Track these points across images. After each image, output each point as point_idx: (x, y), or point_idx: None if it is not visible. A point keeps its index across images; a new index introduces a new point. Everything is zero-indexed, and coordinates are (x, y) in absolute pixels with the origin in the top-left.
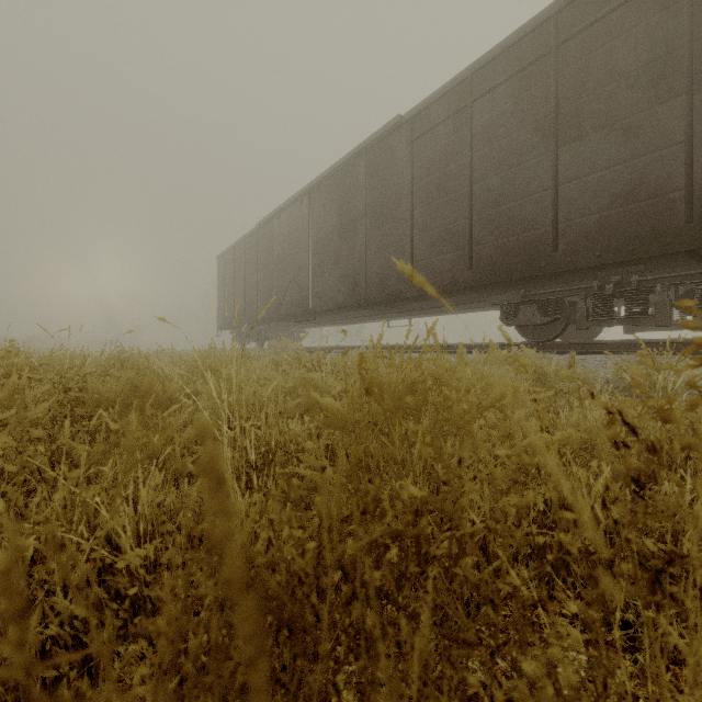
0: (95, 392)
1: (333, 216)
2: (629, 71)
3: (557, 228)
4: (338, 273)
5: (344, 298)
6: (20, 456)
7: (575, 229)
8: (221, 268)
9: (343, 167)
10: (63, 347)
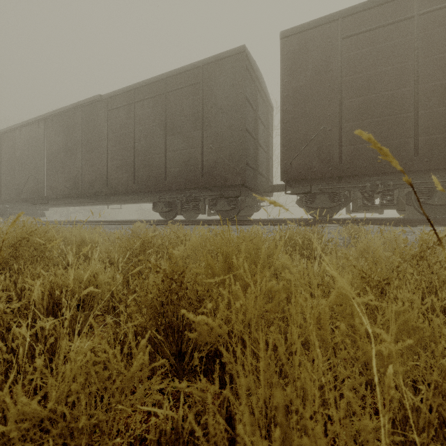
0: None
1: (62, 140)
2: (187, 114)
3: (166, 171)
4: (65, 176)
5: (69, 192)
6: None
7: (172, 173)
8: None
9: (68, 111)
10: None
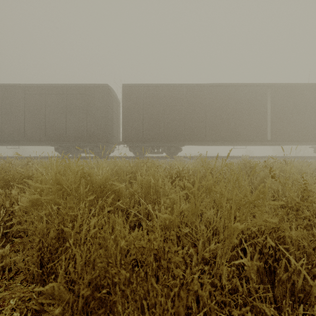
0: None
1: None
2: (79, 107)
3: (66, 132)
4: None
5: None
6: None
7: (70, 133)
8: None
9: None
10: None
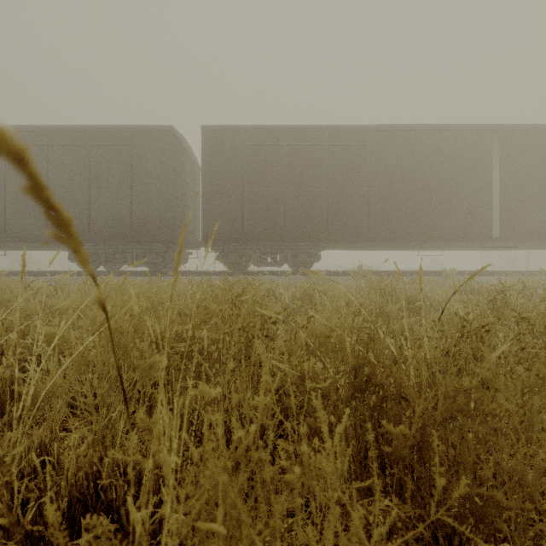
0: None
1: None
2: (115, 172)
3: (90, 223)
4: None
5: None
6: None
7: (97, 225)
8: None
9: None
10: None
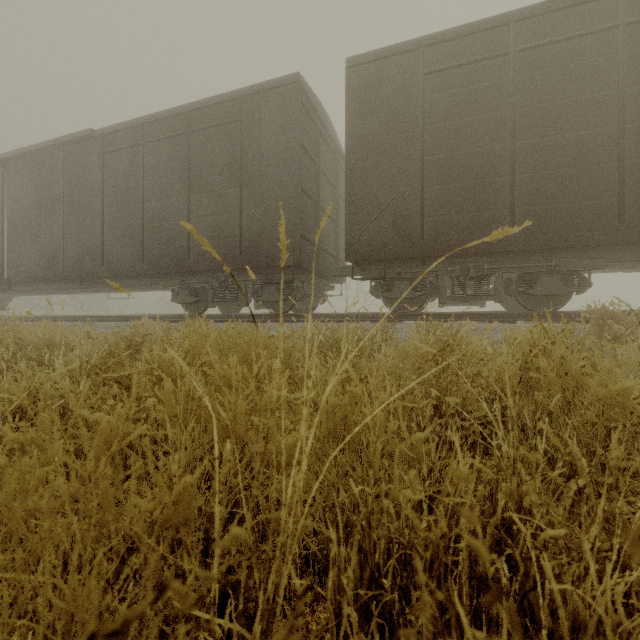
0: None
1: (31, 194)
2: (220, 164)
3: (190, 244)
4: (36, 248)
5: (43, 272)
6: None
7: (198, 247)
8: None
9: (42, 151)
10: None
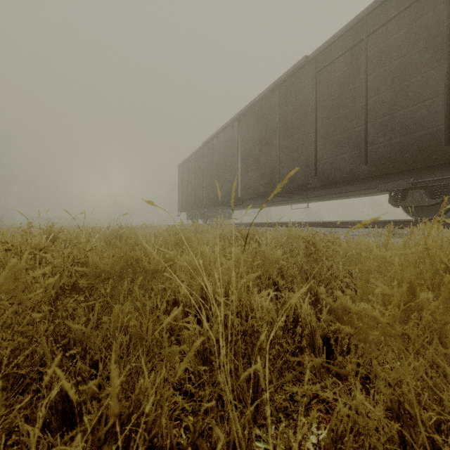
0: (95, 266)
1: (255, 133)
2: None
3: (449, 126)
4: (259, 172)
5: (263, 189)
6: (21, 337)
7: None
8: (180, 172)
9: (263, 98)
10: (87, 223)
